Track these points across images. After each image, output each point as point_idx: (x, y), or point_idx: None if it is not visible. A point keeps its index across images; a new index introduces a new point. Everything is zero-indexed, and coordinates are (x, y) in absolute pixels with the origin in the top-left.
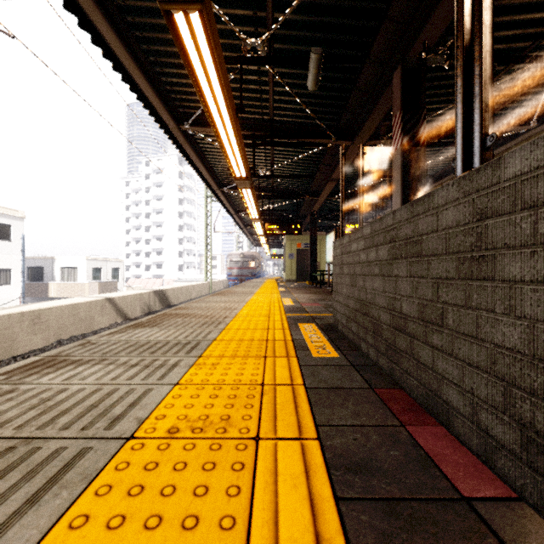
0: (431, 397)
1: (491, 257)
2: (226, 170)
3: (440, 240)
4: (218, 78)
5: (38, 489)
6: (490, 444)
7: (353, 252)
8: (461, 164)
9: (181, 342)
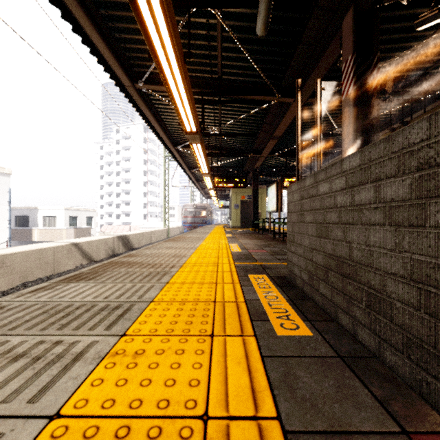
0: None
1: None
2: (180, 130)
3: None
4: (162, 9)
5: None
6: None
7: (322, 194)
8: None
9: (110, 304)
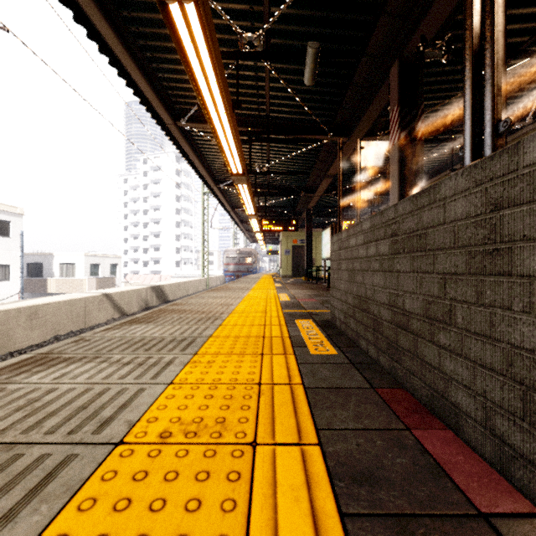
0: (437, 398)
1: (508, 250)
2: (223, 167)
3: (448, 233)
4: (215, 72)
5: (16, 502)
6: (506, 453)
7: (351, 247)
8: (471, 153)
9: (176, 338)
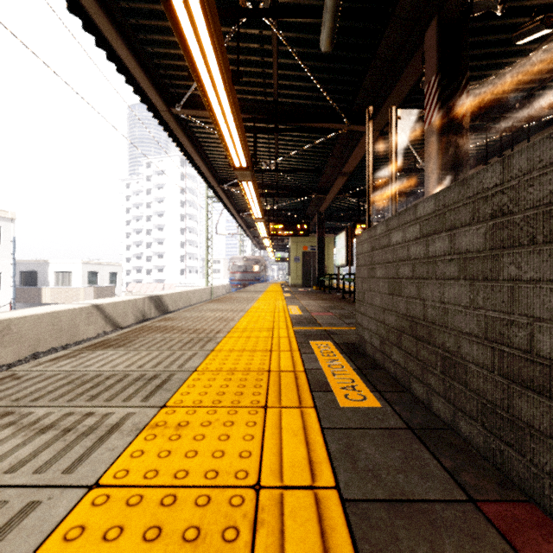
0: None
1: None
2: (226, 164)
3: None
4: (206, 22)
5: None
6: None
7: (394, 244)
8: None
9: (146, 374)
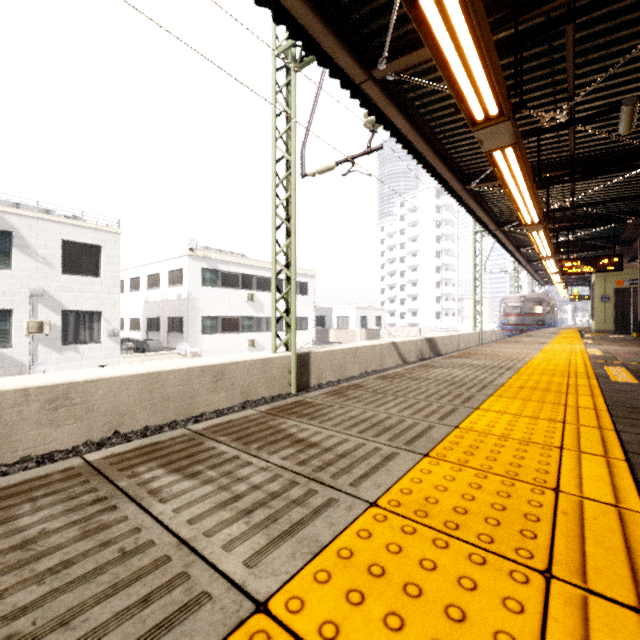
0: None
1: None
2: (508, 209)
3: None
4: (519, 167)
5: (480, 388)
6: None
7: None
8: None
9: (496, 366)
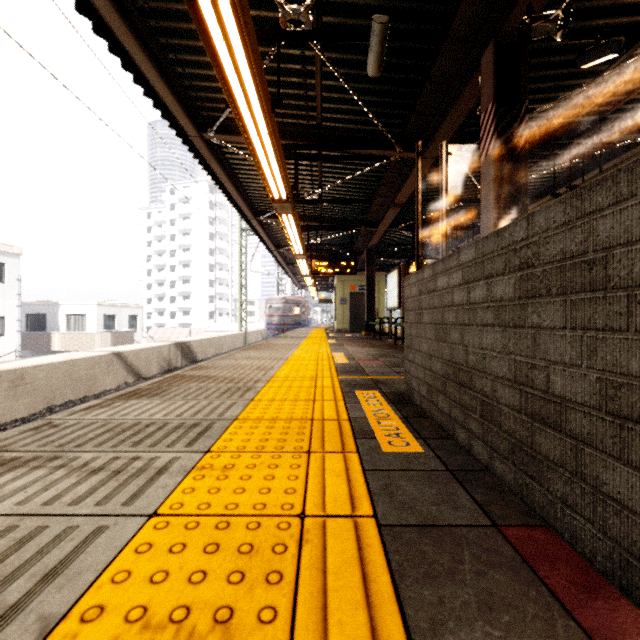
0: None
1: None
2: (263, 194)
3: None
4: (245, 50)
5: None
6: None
7: (440, 289)
8: None
9: (185, 423)
